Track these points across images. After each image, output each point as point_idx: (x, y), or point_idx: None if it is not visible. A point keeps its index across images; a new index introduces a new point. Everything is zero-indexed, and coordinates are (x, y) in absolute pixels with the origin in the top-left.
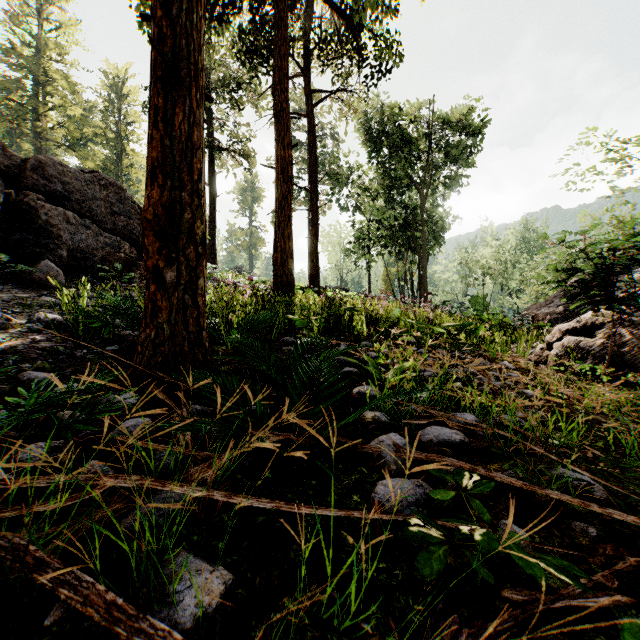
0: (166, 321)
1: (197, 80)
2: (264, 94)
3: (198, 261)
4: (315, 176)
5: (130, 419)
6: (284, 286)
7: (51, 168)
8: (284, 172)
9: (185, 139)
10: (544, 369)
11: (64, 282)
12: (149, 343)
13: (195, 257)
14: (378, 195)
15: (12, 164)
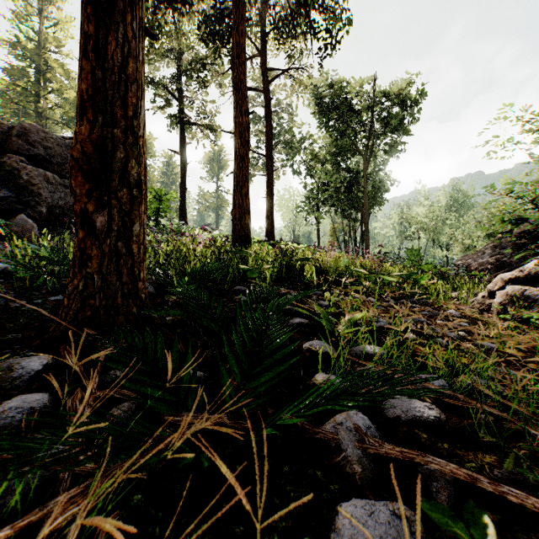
0: (97, 271)
1: (133, 8)
2: (226, 74)
3: (132, 205)
4: (270, 143)
5: (18, 396)
6: (242, 239)
7: (35, 134)
8: (242, 136)
9: (118, 70)
10: (490, 317)
11: (38, 235)
12: (76, 295)
13: (129, 200)
14: (326, 161)
15: (0, 131)
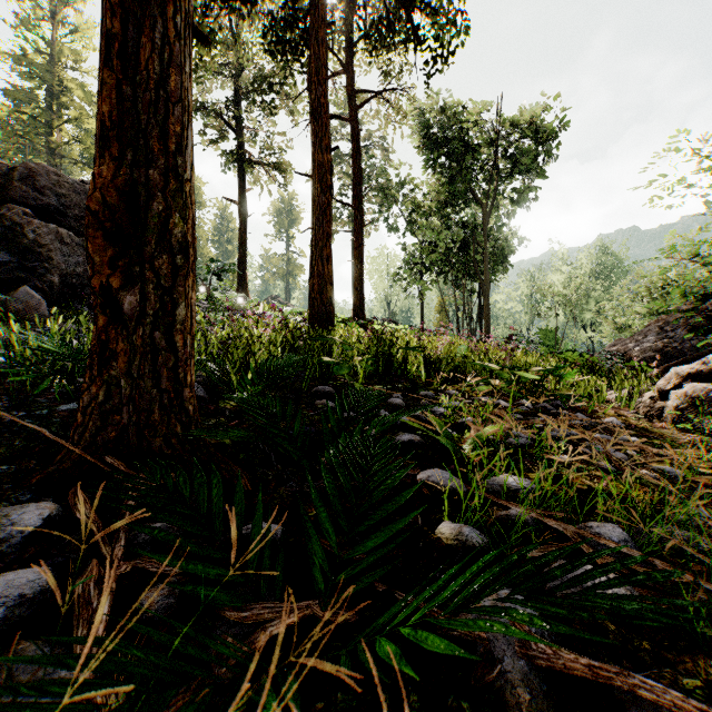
0: (124, 373)
1: None
2: (301, 97)
3: (175, 278)
4: (359, 189)
5: (2, 575)
6: (322, 318)
7: (44, 178)
8: (322, 180)
9: (154, 85)
10: (663, 427)
11: (48, 314)
12: (94, 409)
13: (170, 272)
14: (432, 214)
15: None
